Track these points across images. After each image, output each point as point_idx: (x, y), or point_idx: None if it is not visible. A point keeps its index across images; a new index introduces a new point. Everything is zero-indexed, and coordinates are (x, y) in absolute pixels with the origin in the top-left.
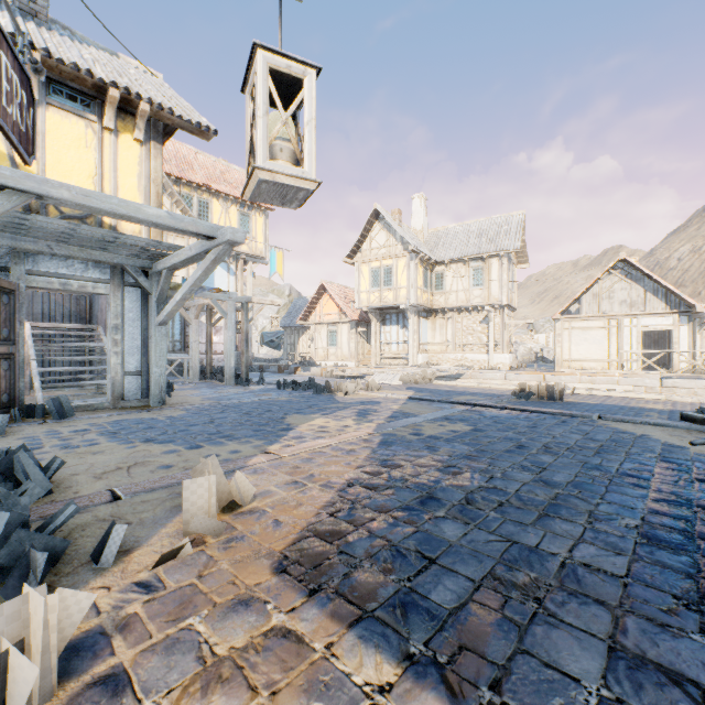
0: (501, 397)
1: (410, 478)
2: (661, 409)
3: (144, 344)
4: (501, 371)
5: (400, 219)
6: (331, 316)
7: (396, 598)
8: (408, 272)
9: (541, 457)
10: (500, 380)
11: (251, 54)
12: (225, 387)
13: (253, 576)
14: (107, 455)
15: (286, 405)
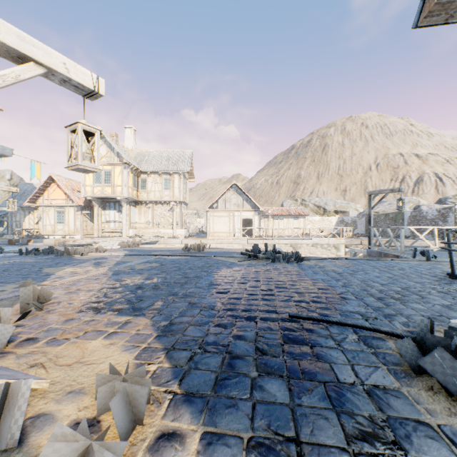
0: (177, 251)
1: (131, 283)
2: (239, 252)
3: None
4: (180, 239)
5: (117, 140)
6: (59, 201)
7: (130, 308)
8: (123, 176)
9: (187, 271)
10: (179, 244)
11: (76, 123)
12: None
13: (70, 315)
14: None
15: (37, 264)
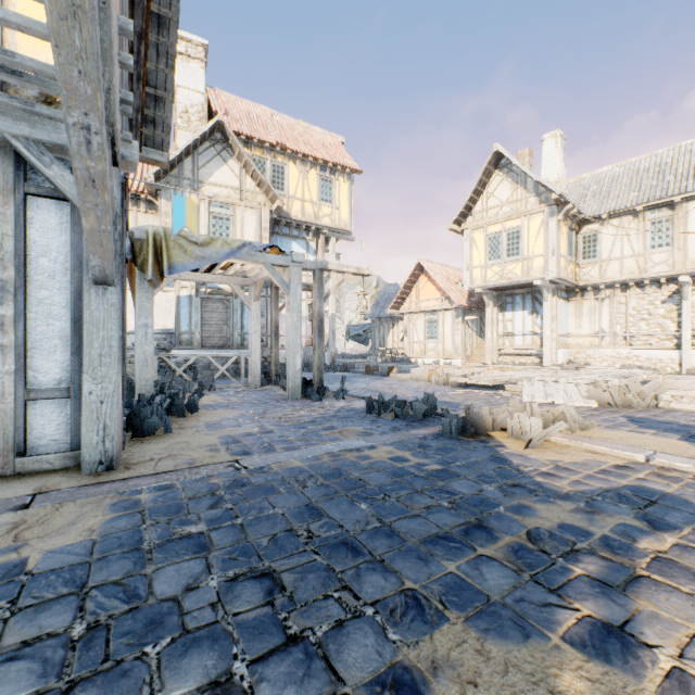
0: None
1: None
2: None
3: (77, 327)
4: None
5: (530, 164)
6: (429, 303)
7: None
8: (545, 234)
9: None
10: None
11: None
12: (284, 402)
13: None
14: None
15: (397, 503)
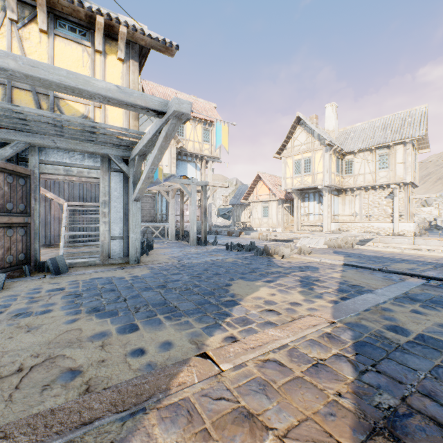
0: None
1: None
2: None
3: (125, 215)
4: (409, 237)
5: (317, 122)
6: (264, 196)
7: None
8: (323, 161)
9: None
10: (408, 244)
11: None
12: (189, 246)
13: None
14: (36, 335)
15: (232, 268)
